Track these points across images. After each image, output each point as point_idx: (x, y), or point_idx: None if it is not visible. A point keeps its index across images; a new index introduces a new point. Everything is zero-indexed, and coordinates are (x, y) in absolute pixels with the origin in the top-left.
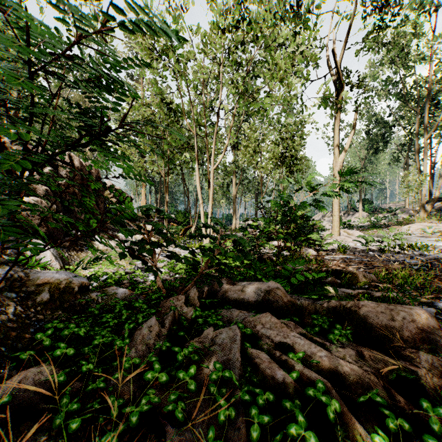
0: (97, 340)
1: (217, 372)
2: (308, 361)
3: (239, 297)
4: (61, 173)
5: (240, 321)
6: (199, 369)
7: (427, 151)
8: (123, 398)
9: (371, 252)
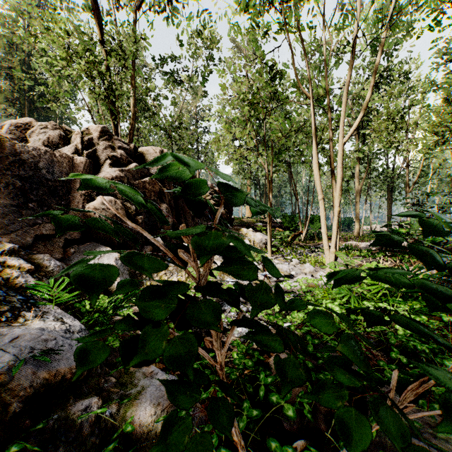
0: None
1: None
2: None
3: None
4: (152, 171)
5: None
6: None
7: None
8: None
9: None
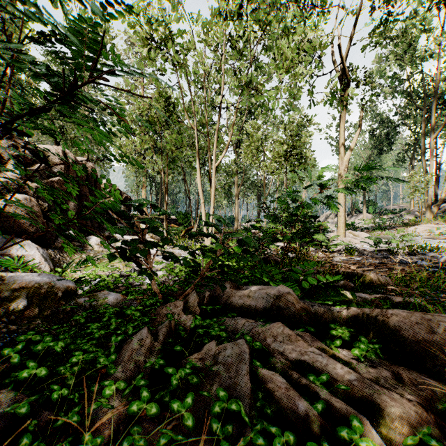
0: (75, 357)
1: (220, 403)
2: (333, 386)
3: (245, 303)
4: (55, 170)
5: (247, 332)
6: (198, 394)
7: (433, 151)
8: (101, 435)
9: (380, 254)
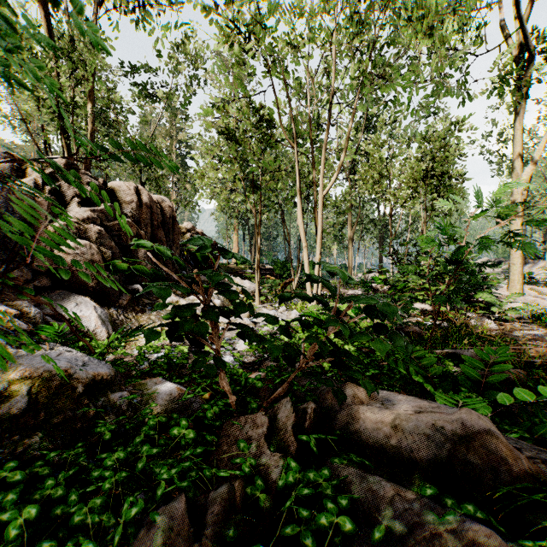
0: None
1: None
2: None
3: (386, 440)
4: (126, 210)
5: (402, 531)
6: None
7: None
8: None
9: None
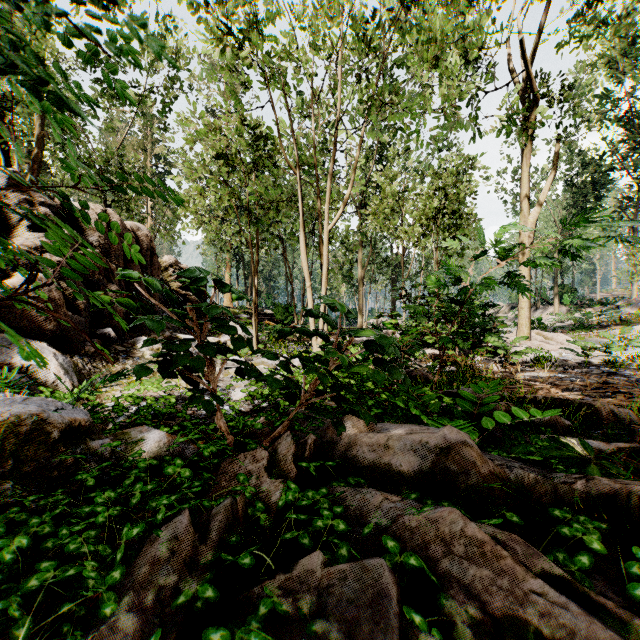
0: (37, 577)
1: None
2: None
3: (380, 460)
4: (91, 239)
5: (387, 524)
6: None
7: None
8: None
9: (593, 367)
